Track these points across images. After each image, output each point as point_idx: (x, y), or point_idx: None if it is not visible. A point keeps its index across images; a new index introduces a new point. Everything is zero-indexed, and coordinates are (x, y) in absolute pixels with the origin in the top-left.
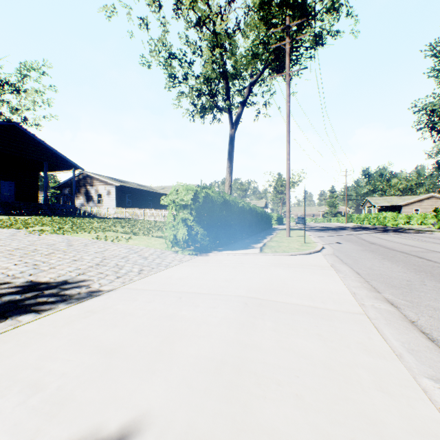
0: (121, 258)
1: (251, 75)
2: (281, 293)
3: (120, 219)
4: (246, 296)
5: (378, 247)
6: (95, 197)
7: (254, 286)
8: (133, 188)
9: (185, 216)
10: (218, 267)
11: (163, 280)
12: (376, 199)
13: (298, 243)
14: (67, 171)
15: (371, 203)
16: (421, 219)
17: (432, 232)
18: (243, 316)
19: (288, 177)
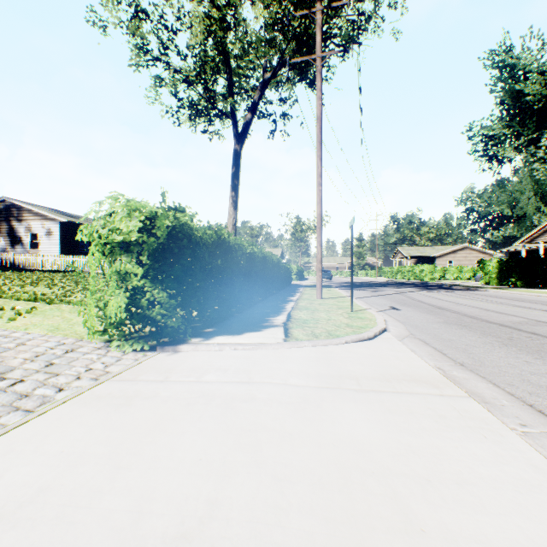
0: None
1: (265, 70)
2: None
3: (57, 273)
4: None
5: (459, 316)
6: (25, 239)
7: None
8: None
9: (127, 268)
10: (184, 404)
11: None
12: (408, 249)
13: (341, 311)
14: None
15: (404, 253)
16: (457, 273)
17: (486, 289)
18: None
19: (320, 210)
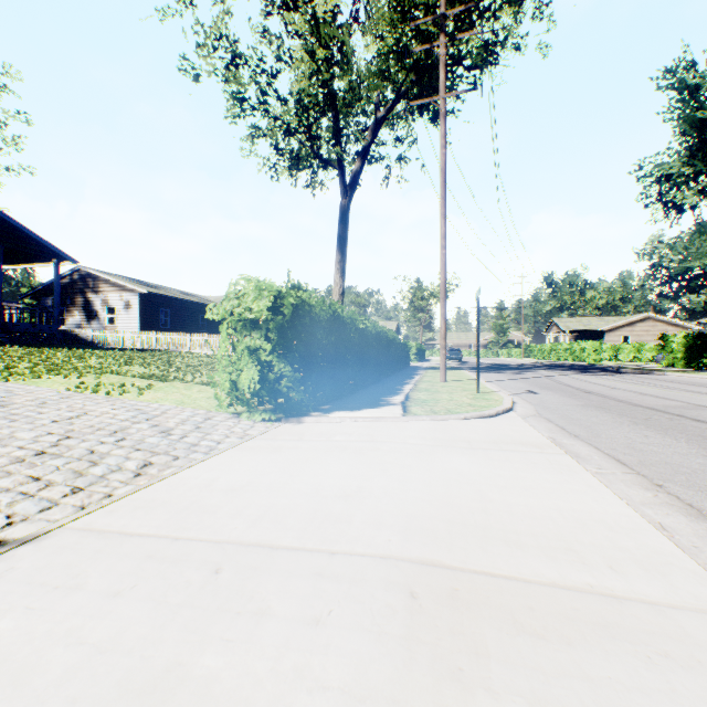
0: (108, 435)
1: (378, 107)
2: (491, 536)
3: (144, 351)
4: (406, 558)
5: (604, 400)
6: (102, 313)
7: (417, 513)
8: (172, 298)
9: (256, 344)
10: (323, 451)
11: (189, 497)
12: (567, 320)
13: (465, 393)
14: (44, 264)
15: (560, 327)
16: (633, 352)
17: (663, 372)
18: (420, 677)
19: (443, 277)
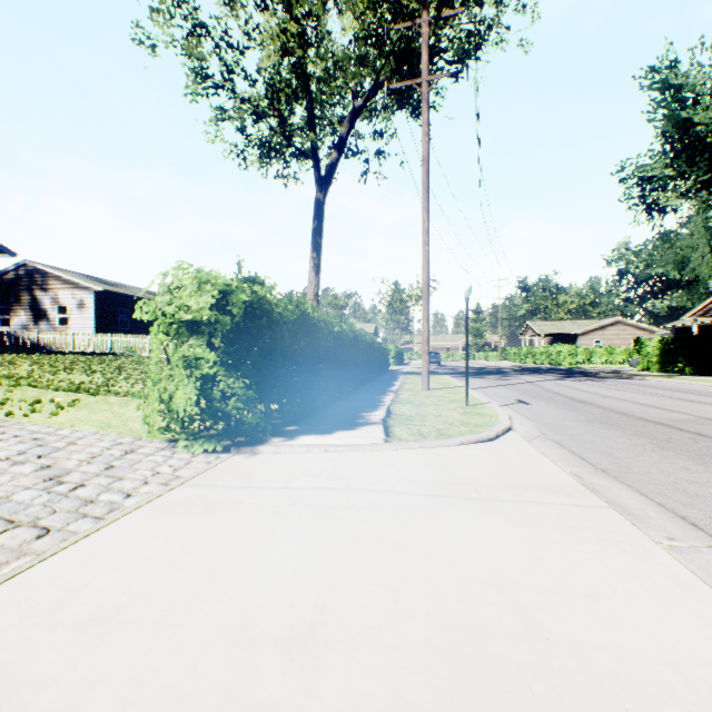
0: None
1: (355, 96)
2: None
3: (94, 356)
4: None
5: (604, 412)
6: (52, 313)
7: (427, 701)
8: (133, 297)
9: (196, 352)
10: (274, 512)
11: (0, 651)
12: (541, 324)
13: (454, 405)
14: None
15: (535, 330)
16: (606, 355)
17: (643, 377)
18: None
19: (426, 276)
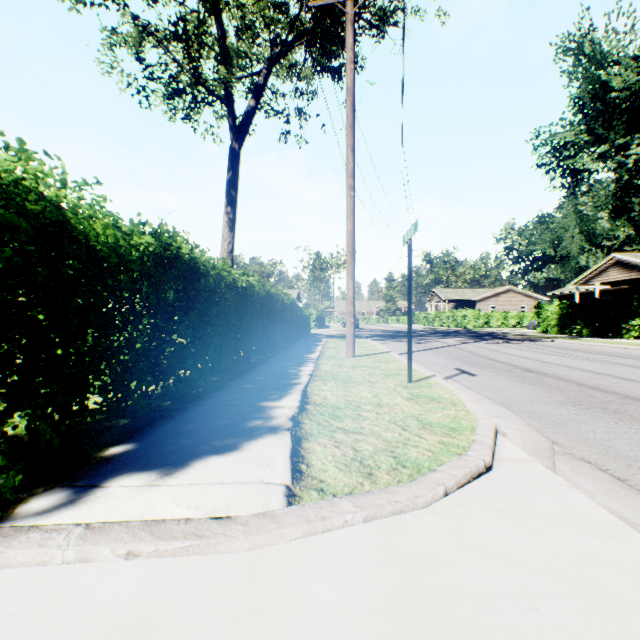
0: None
1: (275, 44)
2: None
3: None
4: None
5: (576, 388)
6: None
7: None
8: None
9: None
10: None
11: None
12: (446, 291)
13: (392, 382)
14: None
15: (441, 296)
16: (501, 319)
17: (552, 339)
18: None
19: (352, 225)
